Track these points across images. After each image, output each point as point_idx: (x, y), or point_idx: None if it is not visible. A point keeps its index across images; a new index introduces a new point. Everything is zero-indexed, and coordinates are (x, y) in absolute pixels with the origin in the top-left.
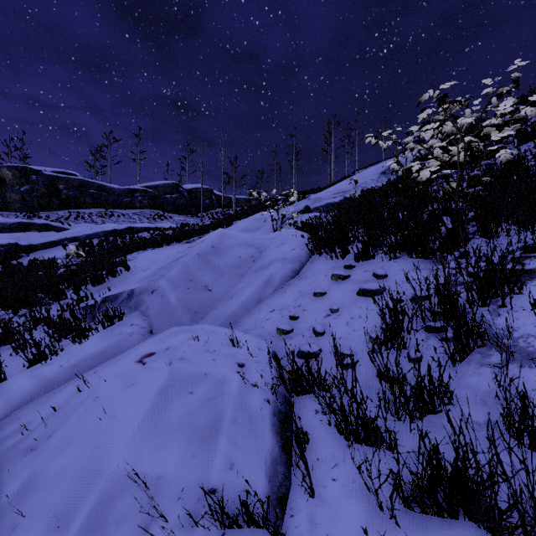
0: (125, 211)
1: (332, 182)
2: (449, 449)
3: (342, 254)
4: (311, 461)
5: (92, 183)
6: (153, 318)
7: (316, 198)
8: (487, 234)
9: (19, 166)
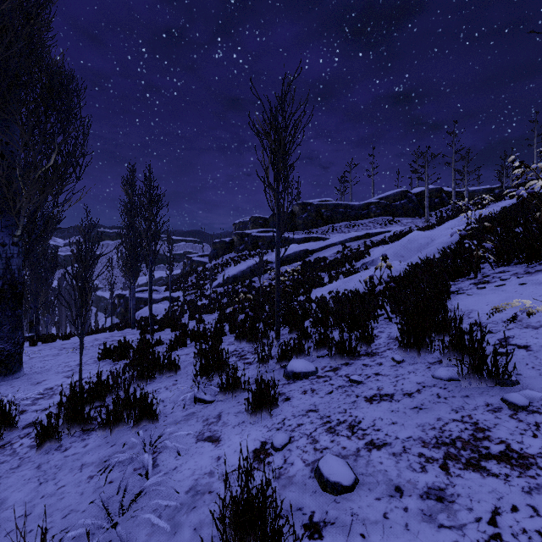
0: (362, 221)
1: None
2: None
3: (469, 238)
4: None
5: (341, 204)
6: None
7: None
8: None
9: (302, 202)
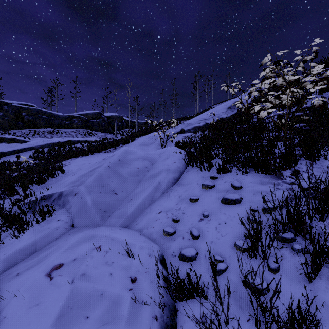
0: (66, 130)
1: (197, 113)
2: None
3: (208, 167)
4: None
5: (45, 112)
6: (74, 215)
7: (188, 123)
8: (311, 158)
9: None
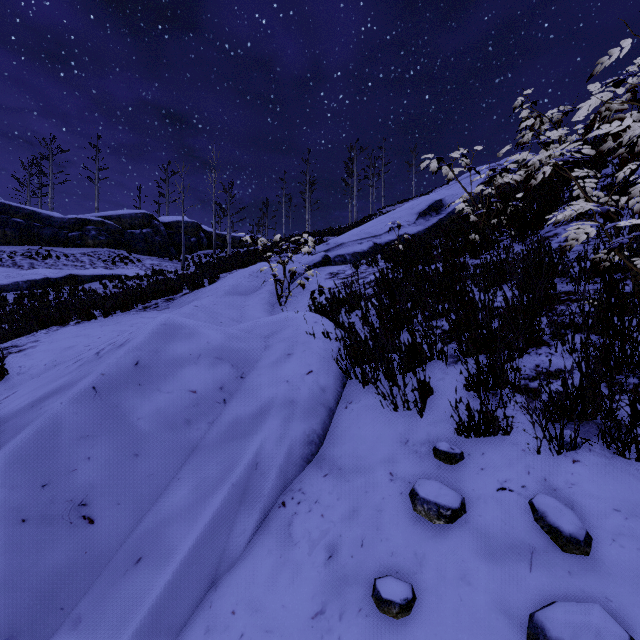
0: (70, 250)
1: (355, 222)
2: None
3: (421, 402)
4: None
5: (17, 209)
6: None
7: (338, 243)
8: None
9: None
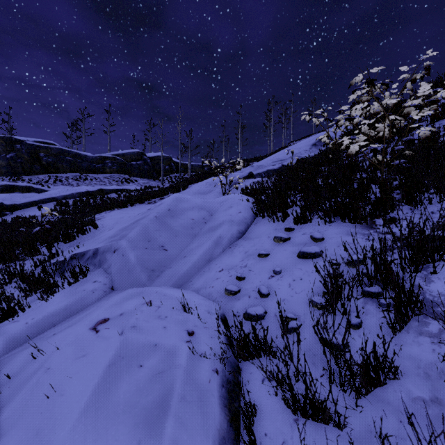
0: (97, 175)
1: (272, 152)
2: (397, 428)
3: (283, 217)
4: (259, 436)
5: (69, 152)
6: (114, 275)
7: (259, 165)
8: (412, 202)
9: (5, 136)
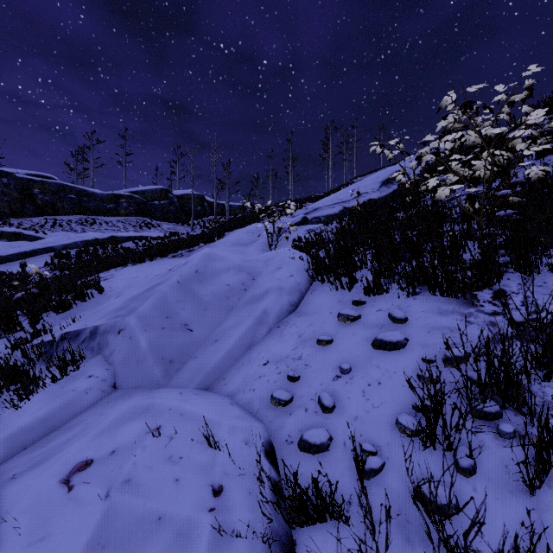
0: (108, 218)
1: (330, 190)
2: None
3: (349, 284)
4: None
5: (71, 188)
6: (118, 367)
7: (315, 207)
8: (525, 269)
9: None
